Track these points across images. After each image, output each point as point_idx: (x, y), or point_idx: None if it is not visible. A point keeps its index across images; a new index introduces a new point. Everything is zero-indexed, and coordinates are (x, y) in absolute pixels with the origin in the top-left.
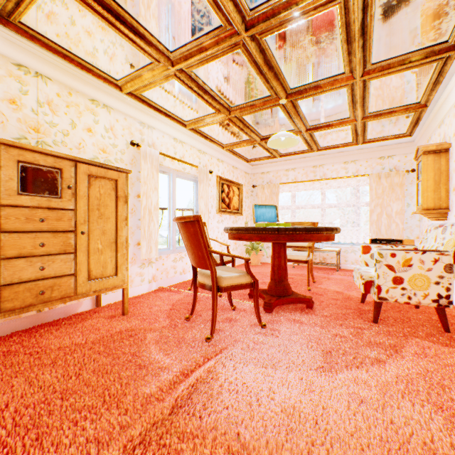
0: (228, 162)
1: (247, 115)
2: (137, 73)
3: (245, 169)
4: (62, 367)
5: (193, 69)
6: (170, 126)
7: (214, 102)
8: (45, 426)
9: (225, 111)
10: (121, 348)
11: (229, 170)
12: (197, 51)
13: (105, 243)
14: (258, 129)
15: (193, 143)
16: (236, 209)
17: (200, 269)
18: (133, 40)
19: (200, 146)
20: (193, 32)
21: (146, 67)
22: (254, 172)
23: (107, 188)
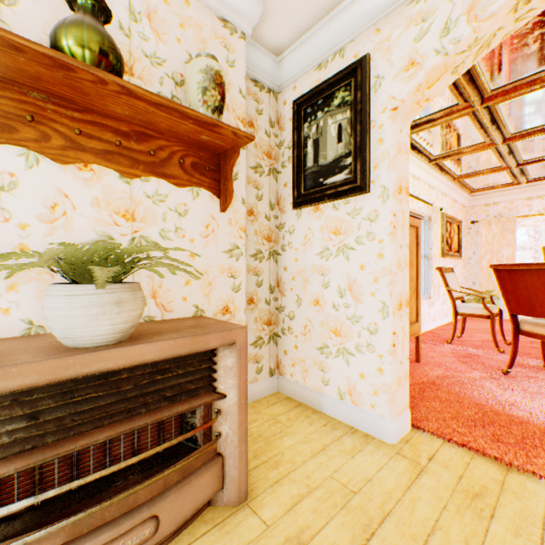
0: (450, 195)
1: (524, 140)
2: (428, 117)
3: (462, 202)
4: (439, 400)
5: (502, 102)
6: (413, 164)
7: (495, 131)
8: (513, 442)
9: (499, 140)
10: (471, 392)
11: (450, 204)
12: (525, 85)
13: (411, 290)
14: (523, 154)
15: (425, 179)
16: (455, 251)
17: (526, 320)
18: (456, 88)
19: (430, 181)
20: (538, 67)
21: (444, 110)
22: (473, 204)
23: (411, 236)
